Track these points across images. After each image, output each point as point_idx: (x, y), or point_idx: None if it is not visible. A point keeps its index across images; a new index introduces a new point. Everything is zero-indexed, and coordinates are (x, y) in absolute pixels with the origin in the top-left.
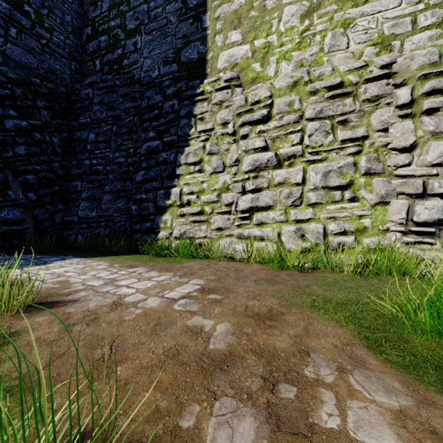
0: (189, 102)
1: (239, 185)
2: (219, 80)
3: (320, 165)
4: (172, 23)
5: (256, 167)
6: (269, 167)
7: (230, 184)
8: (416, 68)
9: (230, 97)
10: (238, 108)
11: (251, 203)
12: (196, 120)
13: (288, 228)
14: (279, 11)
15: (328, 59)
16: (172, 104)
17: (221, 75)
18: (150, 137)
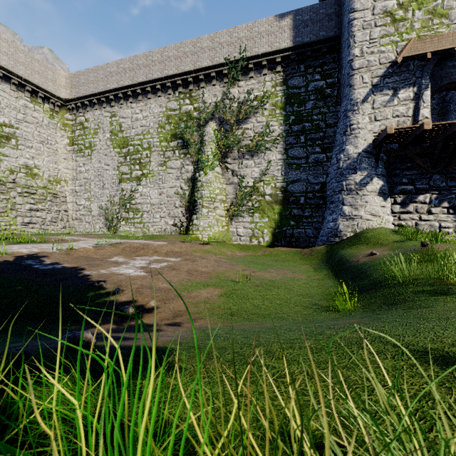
0: None
1: None
2: None
3: None
4: None
5: None
6: None
7: None
8: (22, 184)
9: None
10: None
11: None
12: None
13: None
14: None
15: None
16: None
17: None
18: None
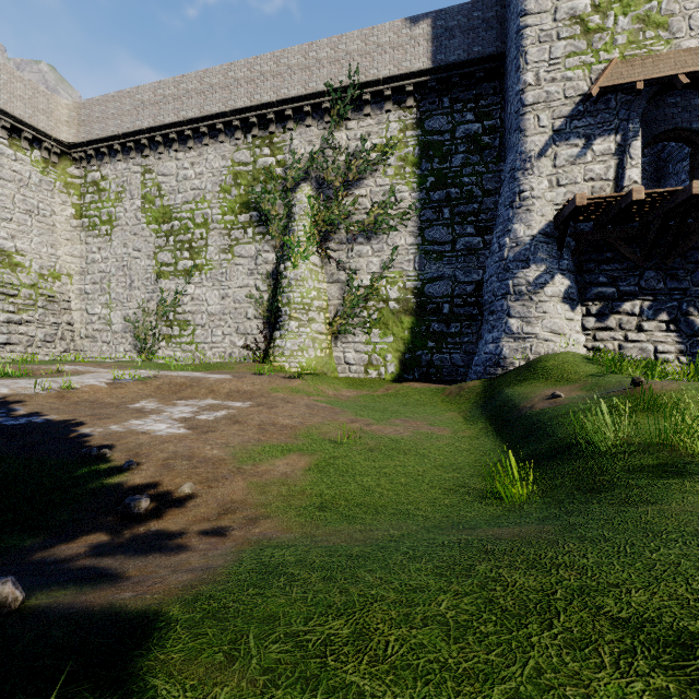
0: None
1: None
2: None
3: None
4: None
5: None
6: None
7: None
8: None
9: None
10: None
11: None
12: None
13: None
14: None
15: None
16: None
17: None
18: None
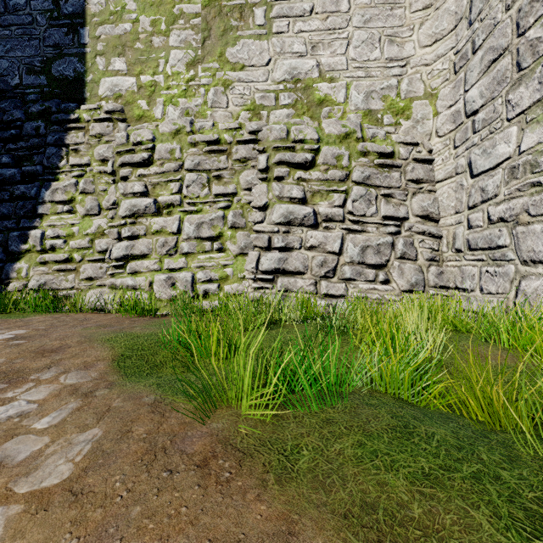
0: (60, 127)
1: (114, 231)
2: (99, 109)
3: (195, 216)
4: (40, 25)
5: (134, 212)
6: (148, 214)
7: (106, 229)
8: (272, 140)
9: (112, 131)
10: (119, 146)
11: (126, 251)
12: (70, 150)
13: (159, 276)
14: (166, 52)
15: (211, 114)
16: (36, 126)
17: (103, 104)
18: (3, 162)
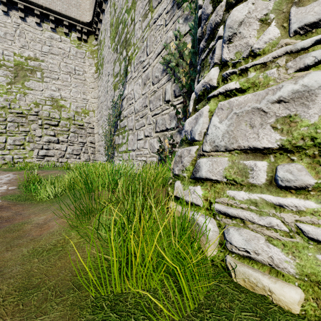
0: None
1: None
2: None
3: (13, 137)
4: None
5: None
6: None
7: None
8: (43, 116)
9: None
10: None
11: None
12: None
13: None
14: None
15: (18, 102)
16: None
17: None
18: None
